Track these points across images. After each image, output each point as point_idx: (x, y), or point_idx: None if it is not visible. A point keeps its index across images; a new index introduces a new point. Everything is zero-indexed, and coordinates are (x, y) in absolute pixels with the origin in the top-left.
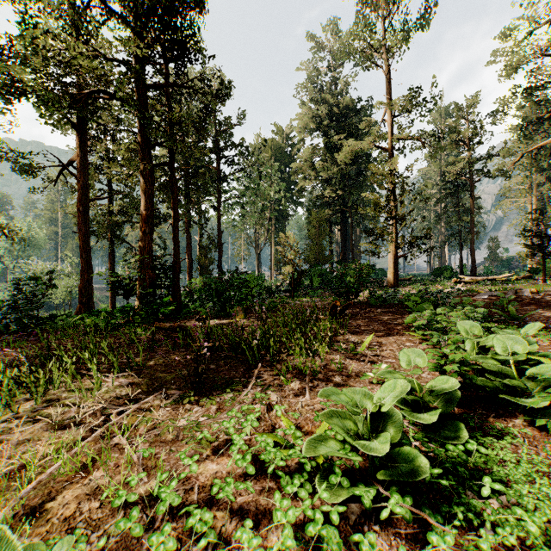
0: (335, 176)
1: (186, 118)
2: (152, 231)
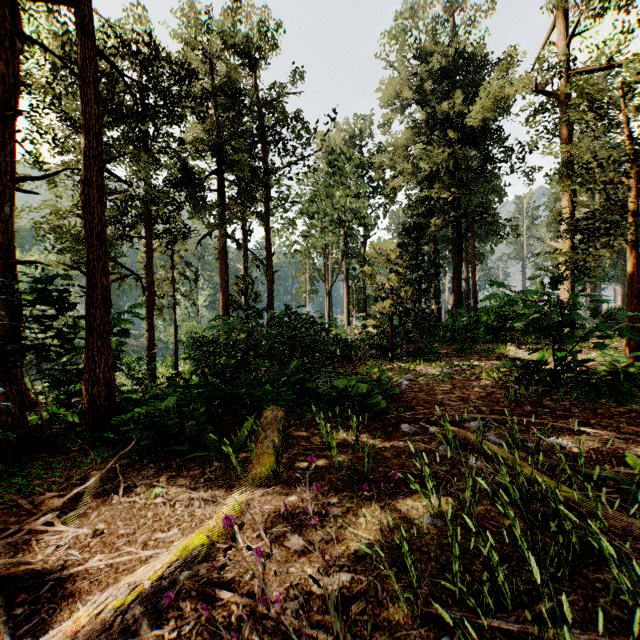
0: (448, 163)
1: (221, 85)
2: (2, 183)
